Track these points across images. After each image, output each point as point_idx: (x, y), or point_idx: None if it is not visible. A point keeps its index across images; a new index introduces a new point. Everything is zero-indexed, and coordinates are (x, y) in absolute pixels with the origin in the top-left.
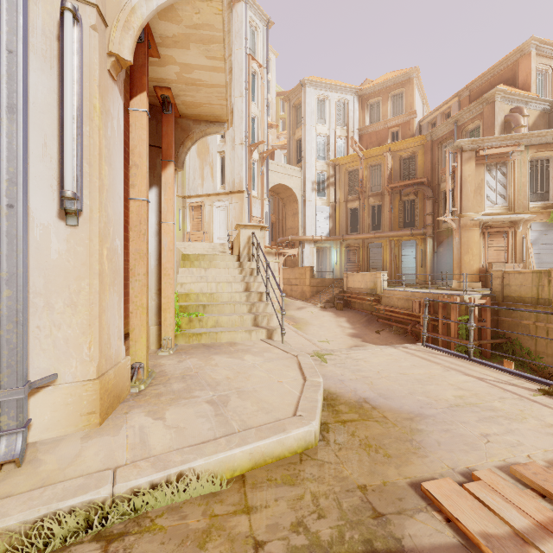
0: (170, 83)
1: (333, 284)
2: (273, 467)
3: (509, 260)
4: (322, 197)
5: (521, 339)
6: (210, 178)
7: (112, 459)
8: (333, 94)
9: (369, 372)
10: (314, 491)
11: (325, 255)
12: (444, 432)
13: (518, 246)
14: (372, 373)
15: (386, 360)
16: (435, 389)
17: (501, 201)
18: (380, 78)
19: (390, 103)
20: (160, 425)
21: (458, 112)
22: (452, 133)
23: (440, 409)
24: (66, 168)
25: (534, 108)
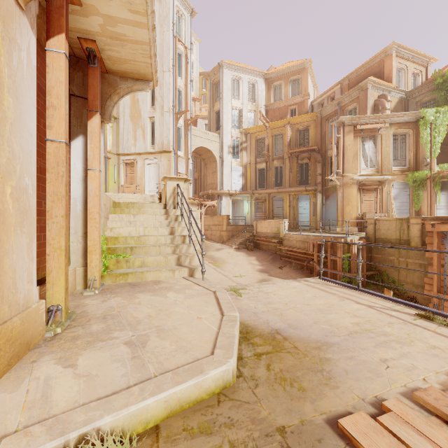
0: (95, 35)
1: (245, 230)
2: (190, 413)
3: (378, 210)
4: (236, 159)
5: (388, 271)
6: (142, 139)
7: (1, 424)
8: (245, 76)
9: (278, 304)
10: (232, 439)
11: (238, 206)
12: (349, 360)
13: (384, 200)
14: (281, 305)
15: (292, 293)
16: (335, 317)
17: (372, 165)
18: (282, 65)
19: (290, 86)
20: (69, 374)
21: (340, 96)
22: (336, 112)
23: (342, 337)
24: None
25: (395, 96)
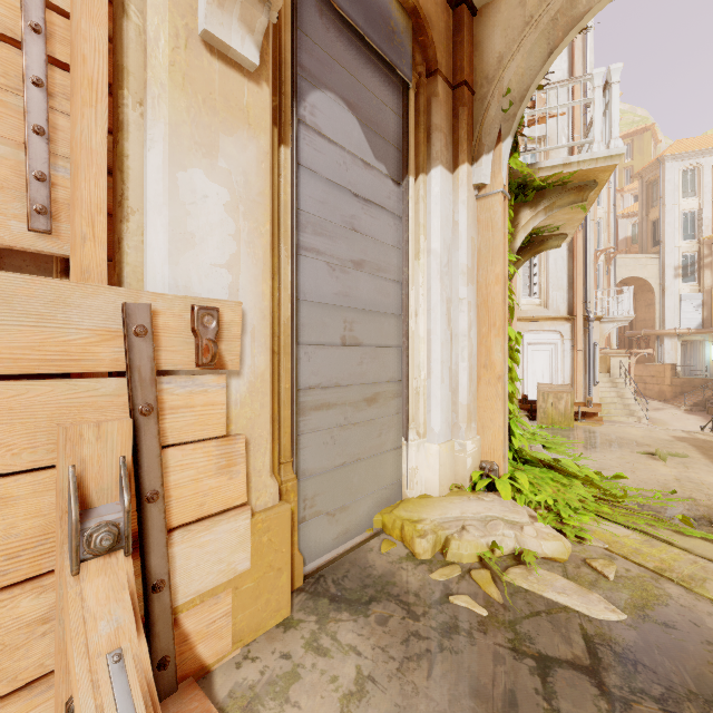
0: None
1: (706, 385)
2: None
3: None
4: (690, 282)
5: None
6: None
7: None
8: (707, 159)
9: None
10: None
11: (695, 348)
12: None
13: None
14: None
15: None
16: None
17: None
18: None
19: None
20: None
21: None
22: None
23: None
24: (597, 377)
25: None
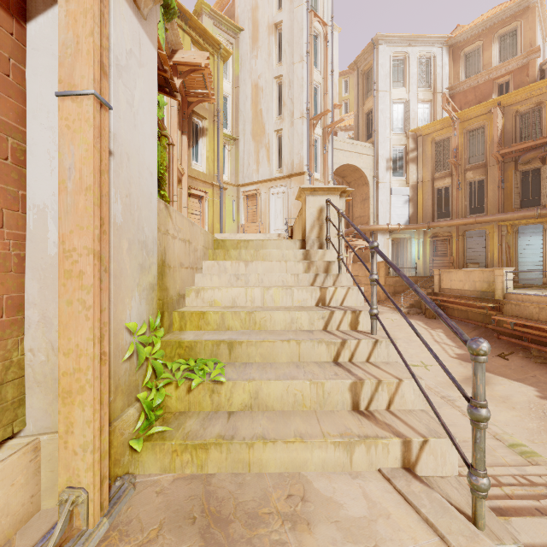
0: None
1: (417, 284)
2: None
3: None
4: (399, 177)
5: None
6: (266, 162)
7: None
8: (413, 49)
9: None
10: None
11: (402, 248)
12: None
13: None
14: None
15: None
16: None
17: None
18: (480, 17)
19: (497, 46)
20: None
21: None
22: None
23: None
24: None
25: None
